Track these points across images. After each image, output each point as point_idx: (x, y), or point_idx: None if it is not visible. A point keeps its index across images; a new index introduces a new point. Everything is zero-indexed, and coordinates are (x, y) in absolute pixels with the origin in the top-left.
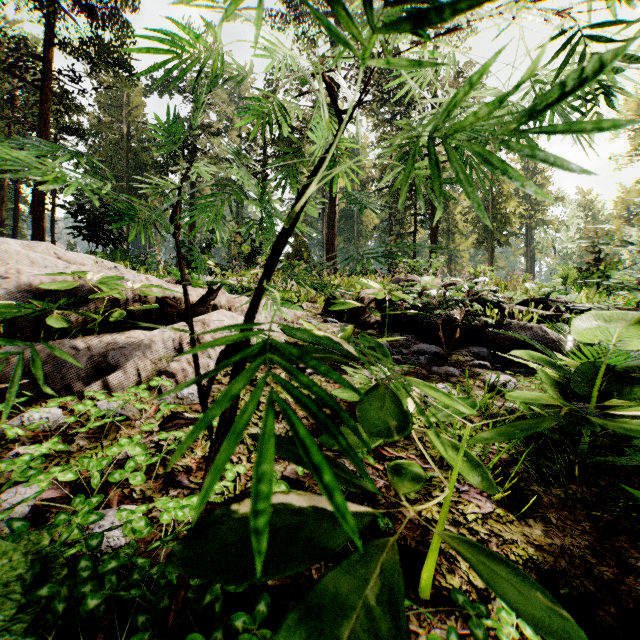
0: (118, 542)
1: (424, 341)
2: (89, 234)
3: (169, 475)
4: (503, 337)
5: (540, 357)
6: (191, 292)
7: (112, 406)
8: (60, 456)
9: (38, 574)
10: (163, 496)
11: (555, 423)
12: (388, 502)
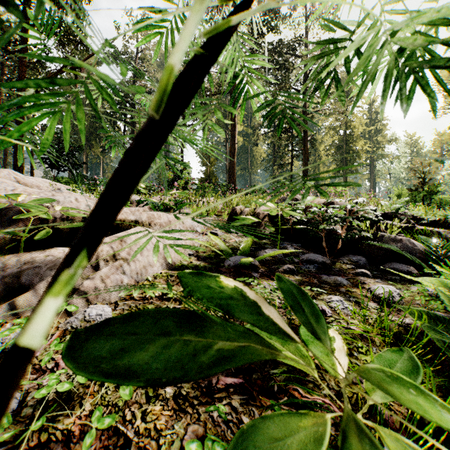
0: None
1: (309, 249)
2: (52, 163)
3: (42, 449)
4: (377, 248)
5: None
6: None
7: (9, 337)
8: None
9: None
10: None
11: None
12: None
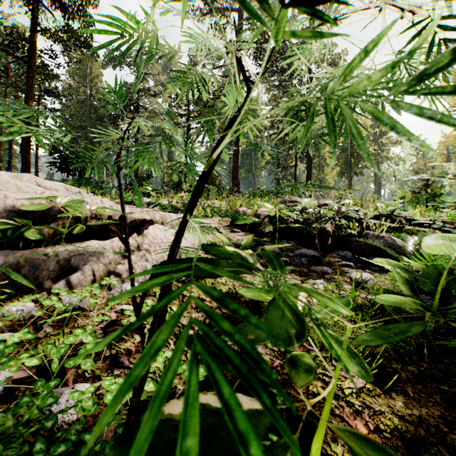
0: (71, 417)
1: (304, 246)
2: (62, 167)
3: (114, 357)
4: (362, 244)
5: (396, 263)
6: (134, 211)
7: (72, 300)
8: (30, 342)
9: (2, 453)
10: (109, 375)
11: (423, 328)
12: (283, 378)
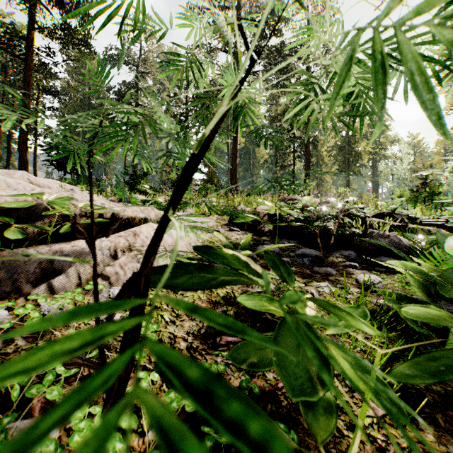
0: None
1: (305, 245)
2: (58, 165)
3: None
4: (367, 243)
5: (413, 266)
6: (127, 209)
7: (52, 307)
8: None
9: None
10: None
11: None
12: (289, 403)
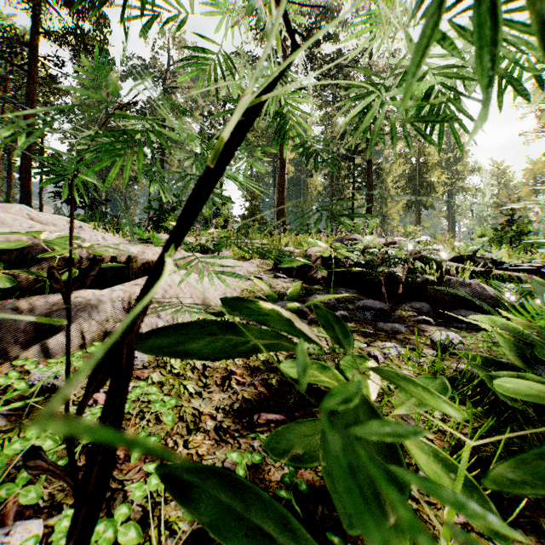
0: None
1: (367, 296)
2: (68, 198)
3: None
4: (443, 293)
5: (504, 323)
6: (147, 250)
7: (44, 375)
8: None
9: None
10: None
11: None
12: None
